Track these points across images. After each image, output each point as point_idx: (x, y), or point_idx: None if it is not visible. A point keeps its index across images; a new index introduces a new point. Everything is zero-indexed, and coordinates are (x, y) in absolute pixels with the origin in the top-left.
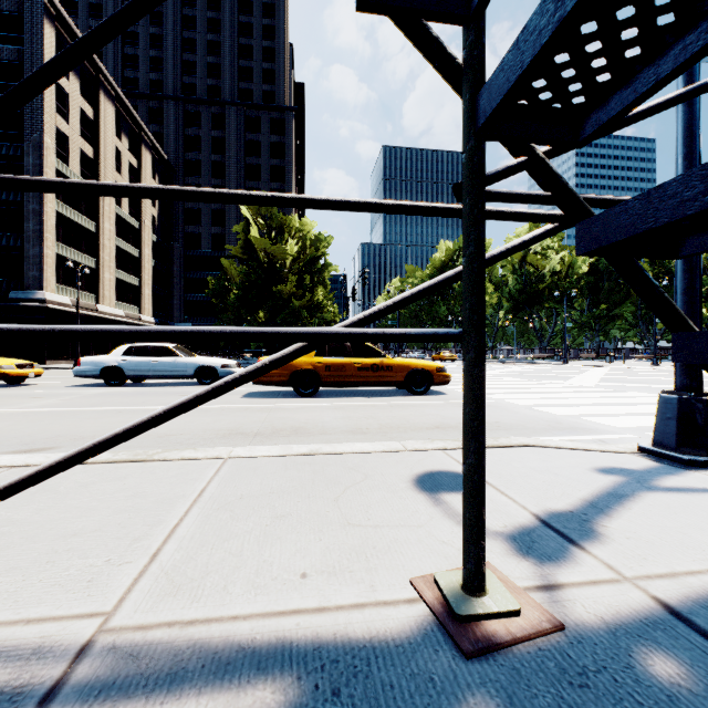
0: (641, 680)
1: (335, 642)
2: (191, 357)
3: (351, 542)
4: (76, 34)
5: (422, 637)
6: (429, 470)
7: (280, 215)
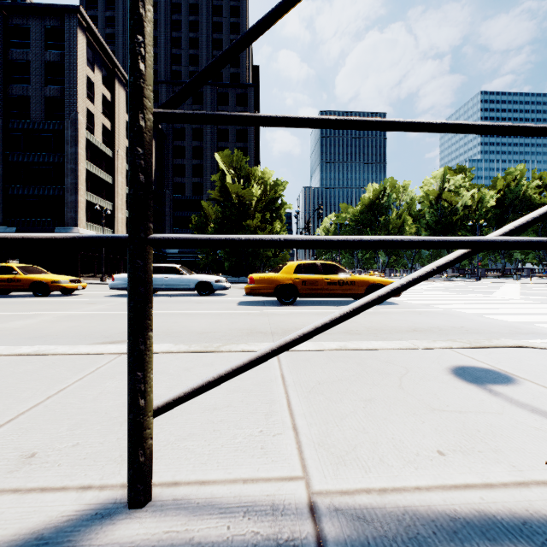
0: None
1: (535, 518)
2: (193, 275)
3: (452, 425)
4: (100, 39)
5: None
6: (456, 365)
7: (247, 166)
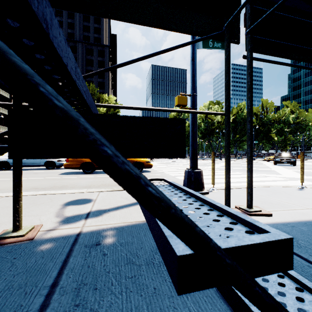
0: (32, 249)
1: None
2: None
3: (4, 221)
4: None
5: None
6: (80, 198)
7: (98, 93)
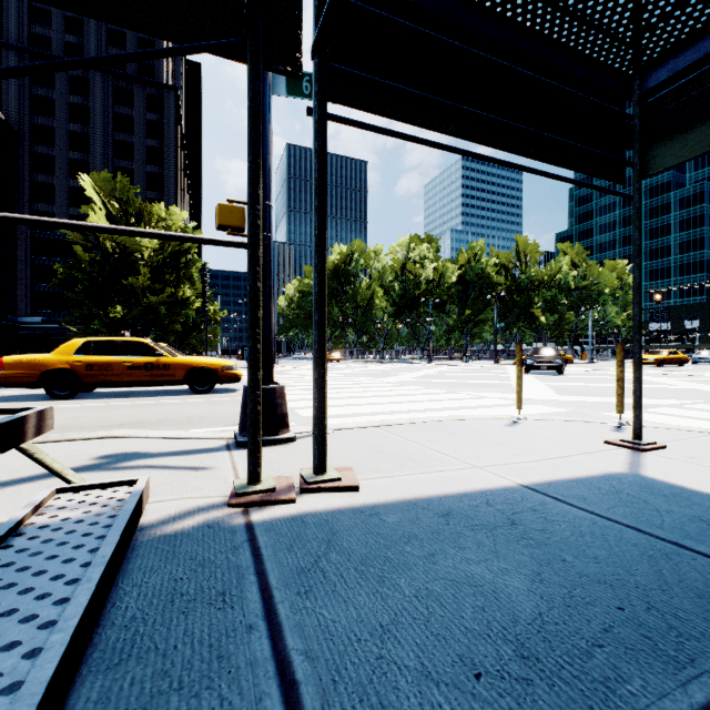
0: None
1: None
2: None
3: None
4: None
5: None
6: None
7: (137, 200)
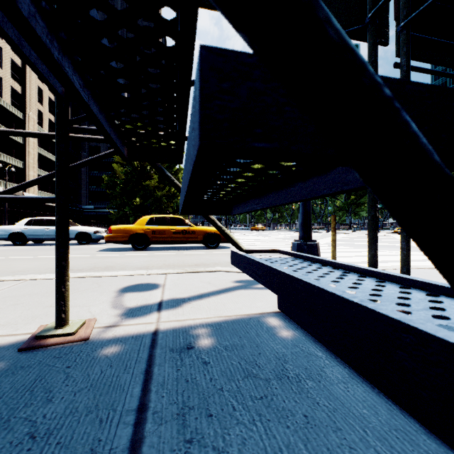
0: (90, 354)
1: None
2: (73, 226)
3: (37, 313)
4: None
5: (9, 346)
6: (141, 283)
7: None
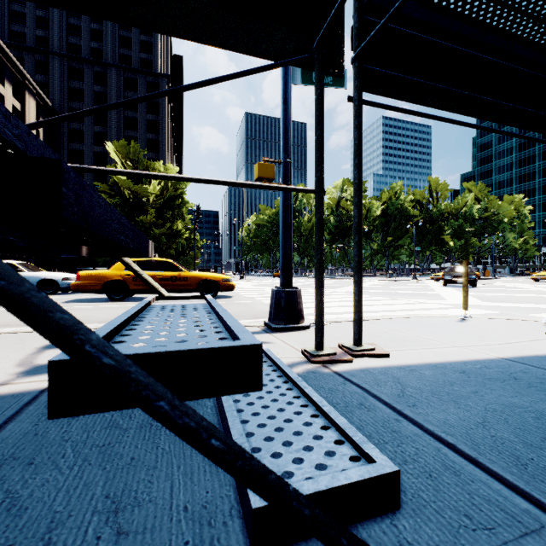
0: None
1: None
2: (35, 272)
3: None
4: None
5: None
6: None
7: (145, 160)
